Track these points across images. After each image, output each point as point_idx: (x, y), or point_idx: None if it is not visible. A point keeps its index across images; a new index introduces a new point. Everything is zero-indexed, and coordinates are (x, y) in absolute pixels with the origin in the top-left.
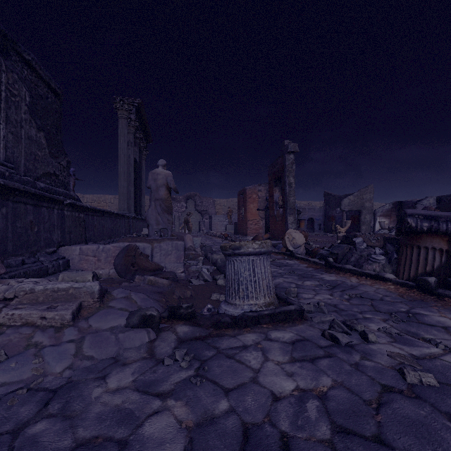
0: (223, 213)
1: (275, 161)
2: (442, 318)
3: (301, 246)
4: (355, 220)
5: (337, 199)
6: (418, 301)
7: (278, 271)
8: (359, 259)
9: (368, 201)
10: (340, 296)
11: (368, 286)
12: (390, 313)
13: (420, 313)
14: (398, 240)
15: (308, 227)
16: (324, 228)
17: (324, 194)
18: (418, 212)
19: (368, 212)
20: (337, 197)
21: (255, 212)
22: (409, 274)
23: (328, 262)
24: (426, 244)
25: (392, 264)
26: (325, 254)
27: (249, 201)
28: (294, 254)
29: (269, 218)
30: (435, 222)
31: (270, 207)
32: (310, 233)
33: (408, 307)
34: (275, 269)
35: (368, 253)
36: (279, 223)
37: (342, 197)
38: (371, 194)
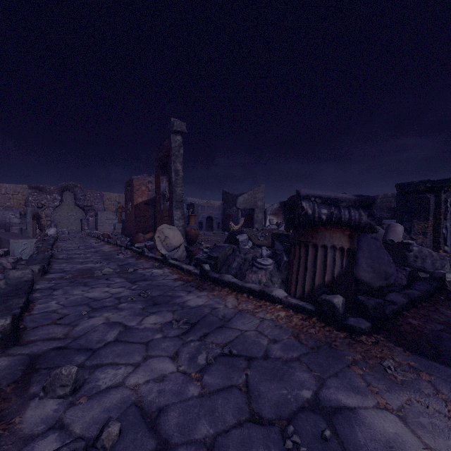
0: (114, 210)
1: (162, 144)
2: (384, 417)
3: (179, 247)
4: (249, 219)
5: (234, 197)
6: (325, 348)
7: (120, 294)
8: (242, 265)
9: (261, 200)
10: (190, 359)
11: (249, 316)
12: (281, 419)
13: (340, 404)
14: (287, 237)
15: (207, 226)
16: (222, 227)
17: (223, 193)
18: (315, 193)
19: (261, 211)
20: (234, 196)
21: (144, 207)
22: (303, 287)
23: (203, 271)
24: (325, 240)
25: (282, 270)
26: (202, 259)
27: (136, 194)
28: (167, 260)
29: (156, 214)
30: (335, 208)
31: (157, 200)
32: (209, 232)
33: (314, 380)
34: (119, 289)
35: (253, 255)
36: (166, 219)
37: (238, 196)
38: (263, 193)
